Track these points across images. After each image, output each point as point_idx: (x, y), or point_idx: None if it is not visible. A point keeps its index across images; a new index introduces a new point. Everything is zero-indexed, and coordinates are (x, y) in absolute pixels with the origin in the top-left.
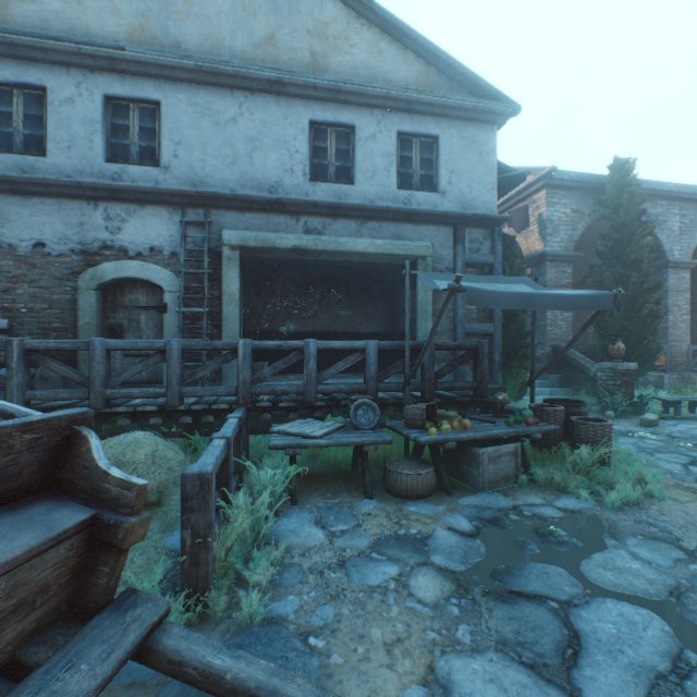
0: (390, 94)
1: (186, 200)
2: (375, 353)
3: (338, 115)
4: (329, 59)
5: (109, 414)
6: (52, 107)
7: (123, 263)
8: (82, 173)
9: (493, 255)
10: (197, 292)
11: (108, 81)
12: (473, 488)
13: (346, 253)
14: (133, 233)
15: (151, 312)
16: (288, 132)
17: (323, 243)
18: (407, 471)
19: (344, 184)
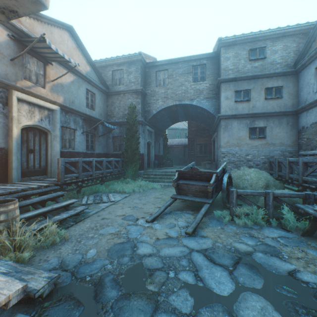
0: None
1: None
2: None
3: None
4: None
5: (309, 186)
6: None
7: None
8: None
9: None
10: None
11: None
12: None
13: None
14: None
15: None
16: None
17: None
18: None
19: None
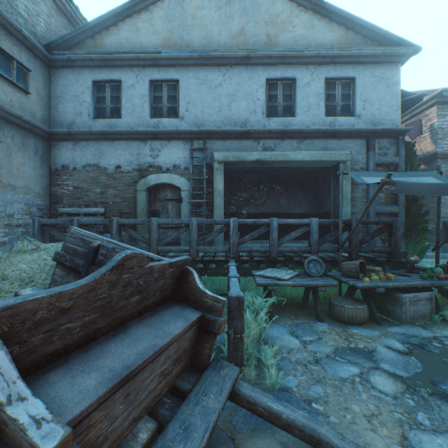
0: (320, 53)
1: (193, 136)
2: (316, 226)
3: (284, 73)
4: (278, 37)
5: None
6: (124, 91)
7: (159, 174)
8: (138, 126)
9: (398, 157)
10: (199, 190)
11: (151, 72)
12: (396, 321)
13: (290, 161)
14: (164, 157)
15: (174, 202)
16: (252, 88)
17: (275, 156)
18: (348, 305)
19: (288, 117)
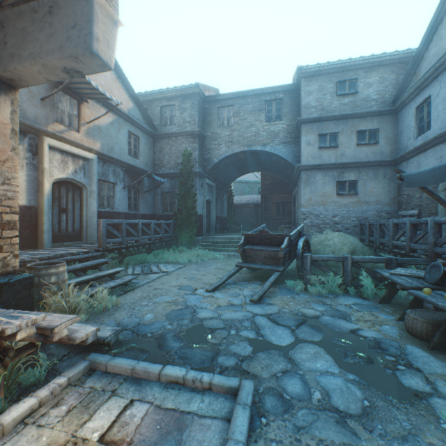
0: None
1: None
2: None
3: None
4: None
5: (400, 253)
6: (431, 103)
7: None
8: (440, 129)
9: None
10: None
11: None
12: None
13: None
14: None
15: None
16: None
17: None
18: (409, 311)
19: None
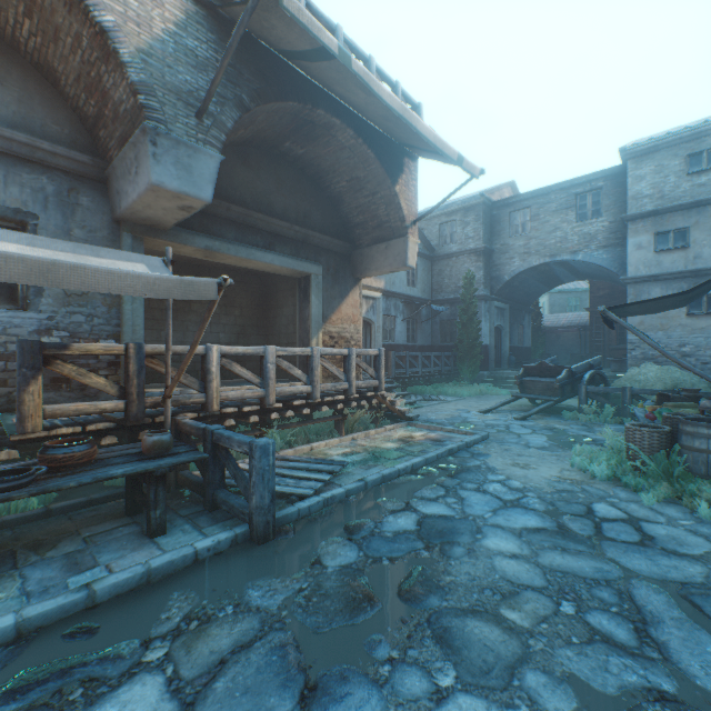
0: None
1: None
2: None
3: None
4: None
5: None
6: None
7: None
8: None
9: None
10: None
11: None
12: None
13: None
14: None
15: None
16: None
17: None
18: None
19: None
